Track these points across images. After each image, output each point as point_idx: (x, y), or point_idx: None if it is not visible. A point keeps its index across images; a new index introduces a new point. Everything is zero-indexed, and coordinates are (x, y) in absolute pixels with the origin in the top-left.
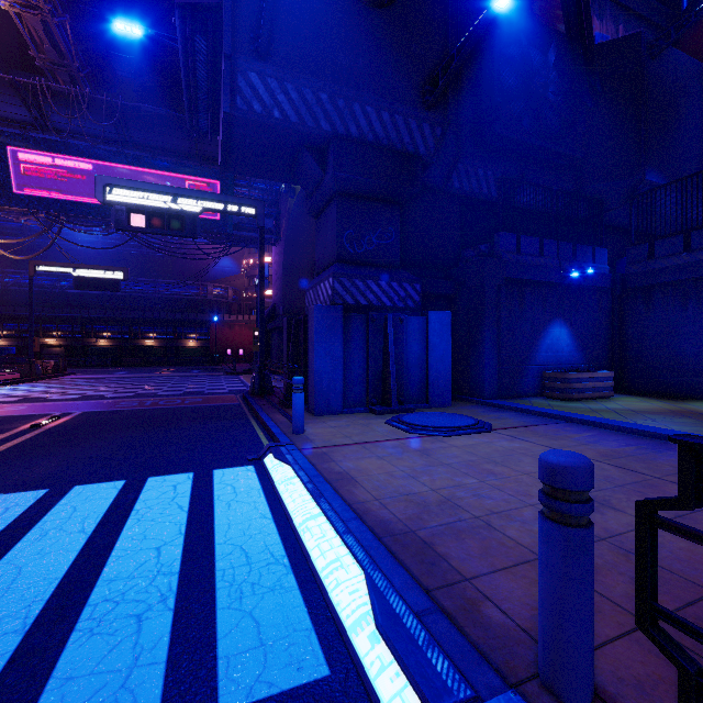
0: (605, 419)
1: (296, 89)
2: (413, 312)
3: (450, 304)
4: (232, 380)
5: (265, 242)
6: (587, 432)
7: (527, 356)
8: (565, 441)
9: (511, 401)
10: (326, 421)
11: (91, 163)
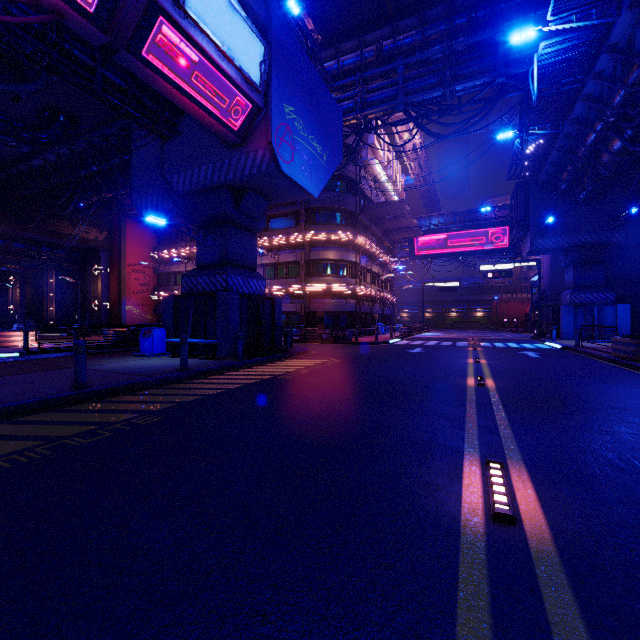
0: None
1: (554, 239)
2: (610, 304)
3: None
4: (518, 334)
5: None
6: None
7: None
8: None
9: None
10: (565, 340)
11: (445, 234)
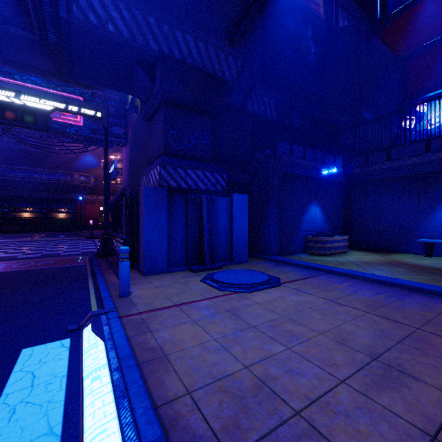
0: (353, 270)
1: (127, 8)
2: (221, 194)
3: (246, 190)
4: (88, 243)
5: (116, 144)
6: (345, 282)
7: (296, 226)
8: (335, 292)
9: (287, 257)
10: (152, 281)
11: None
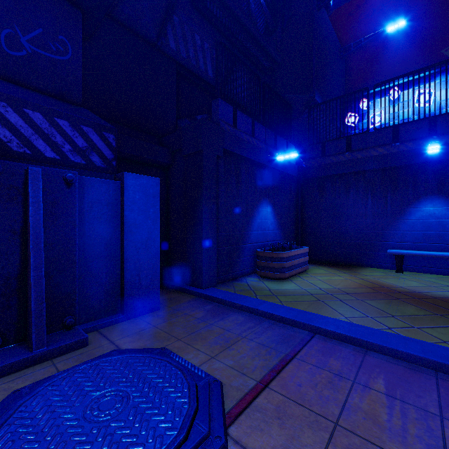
0: (357, 325)
1: None
2: (101, 173)
3: (165, 176)
4: None
5: None
6: (369, 374)
7: (243, 235)
8: None
9: (231, 288)
10: None
11: None
